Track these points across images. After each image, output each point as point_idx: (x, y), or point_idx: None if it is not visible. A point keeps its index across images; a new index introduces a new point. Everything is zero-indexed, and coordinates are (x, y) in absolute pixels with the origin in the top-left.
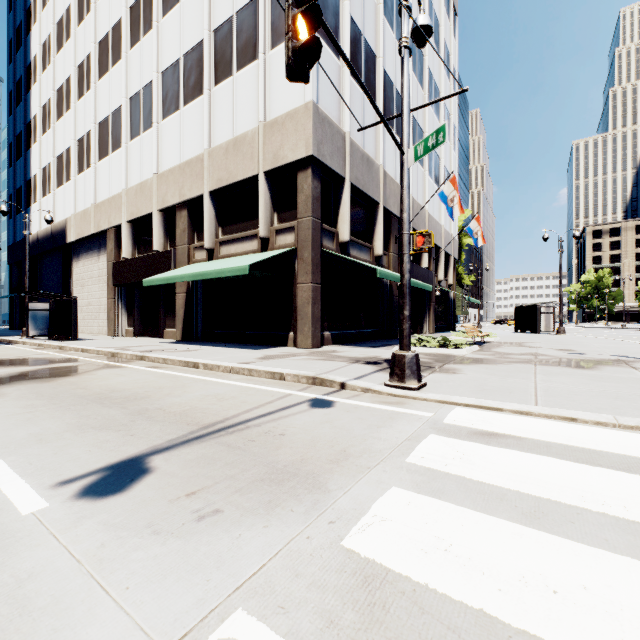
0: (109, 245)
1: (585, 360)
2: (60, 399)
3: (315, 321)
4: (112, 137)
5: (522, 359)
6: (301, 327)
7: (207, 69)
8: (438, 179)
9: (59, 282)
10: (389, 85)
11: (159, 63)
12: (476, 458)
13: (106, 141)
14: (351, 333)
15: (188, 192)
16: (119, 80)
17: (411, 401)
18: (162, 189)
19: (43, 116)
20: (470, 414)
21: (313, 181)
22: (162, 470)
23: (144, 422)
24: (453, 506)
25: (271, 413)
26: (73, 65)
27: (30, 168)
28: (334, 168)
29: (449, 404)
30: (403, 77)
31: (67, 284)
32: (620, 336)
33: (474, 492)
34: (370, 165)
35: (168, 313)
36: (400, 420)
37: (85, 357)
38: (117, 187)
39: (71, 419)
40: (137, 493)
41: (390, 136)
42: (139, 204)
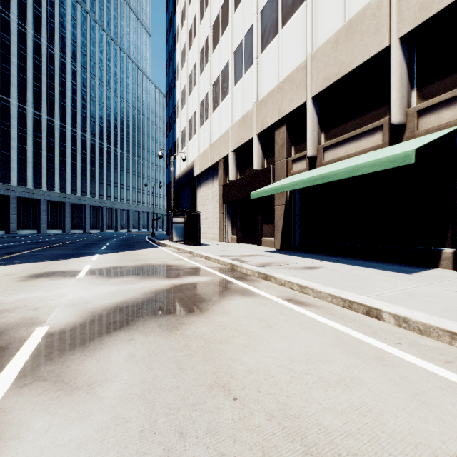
0: (219, 173)
1: None
2: None
3: None
4: (221, 90)
5: None
6: None
7: None
8: None
9: (190, 204)
10: None
11: (258, 5)
12: None
13: (217, 95)
14: None
15: (287, 106)
16: (226, 43)
17: None
18: (261, 114)
19: (181, 98)
20: None
21: None
22: None
23: None
24: None
25: None
26: (197, 53)
27: (175, 134)
28: None
29: None
30: None
31: (194, 205)
32: None
33: None
34: None
35: (265, 224)
36: None
37: (209, 267)
38: (225, 127)
39: None
40: None
41: None
42: (241, 134)
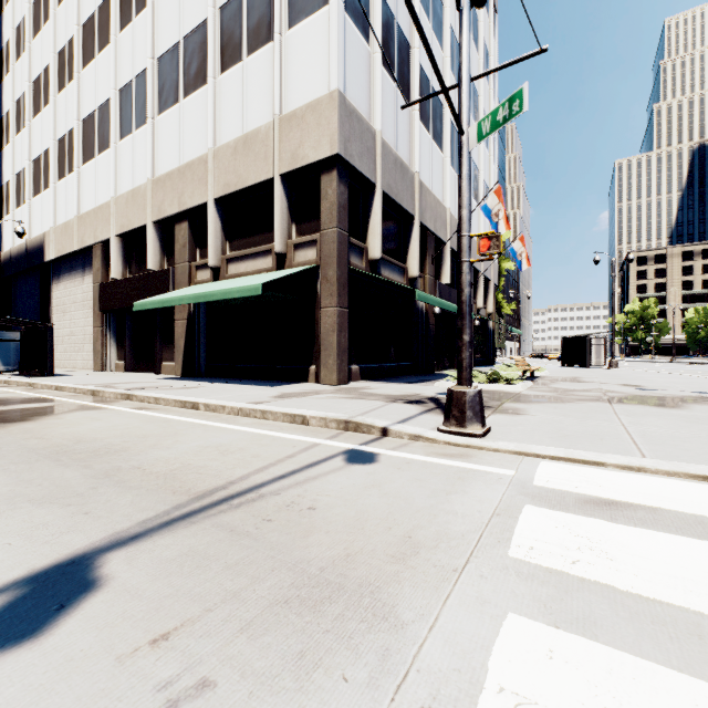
0: (95, 264)
1: (664, 397)
2: (0, 454)
3: (341, 352)
4: (99, 136)
5: (591, 396)
6: (325, 359)
7: (212, 53)
8: (477, 194)
9: (36, 308)
10: (425, 81)
11: (154, 47)
12: (613, 548)
13: (91, 141)
14: (382, 367)
15: (189, 200)
16: (107, 68)
17: (478, 452)
18: (158, 197)
19: (17, 112)
20: (565, 471)
21: (339, 185)
22: (118, 583)
23: (110, 490)
24: (631, 659)
25: (293, 473)
26: (52, 51)
27: (2, 174)
28: (363, 172)
29: (529, 456)
30: (462, 35)
31: (45, 310)
32: (676, 370)
33: (646, 621)
34: (404, 172)
35: (165, 344)
36: (474, 482)
37: (58, 396)
38: (104, 195)
39: (3, 486)
40: (62, 640)
41: (426, 140)
42: (131, 215)
